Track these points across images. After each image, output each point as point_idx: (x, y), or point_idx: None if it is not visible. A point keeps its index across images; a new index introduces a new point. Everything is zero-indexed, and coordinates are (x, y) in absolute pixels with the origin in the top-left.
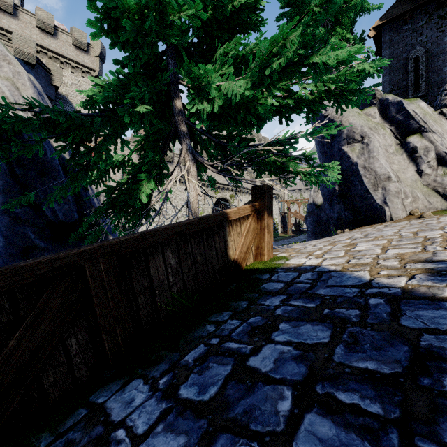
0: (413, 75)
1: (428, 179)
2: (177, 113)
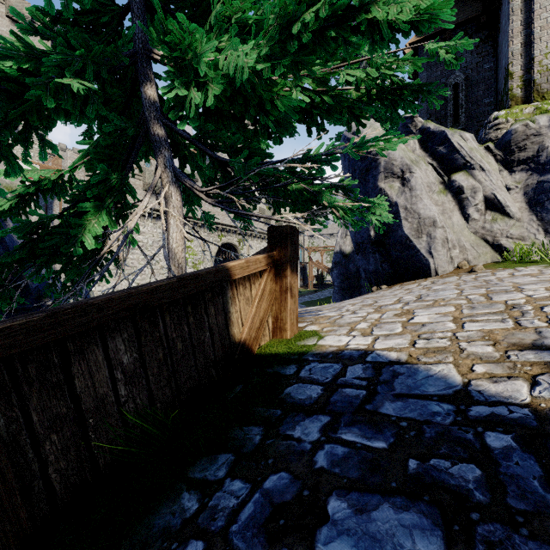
0: (452, 104)
1: (476, 226)
2: (150, 107)
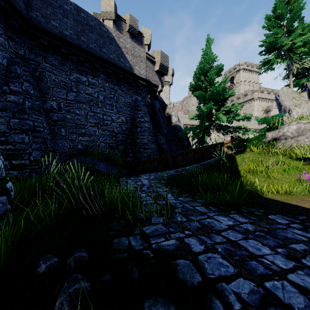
0: None
1: None
2: (213, 121)
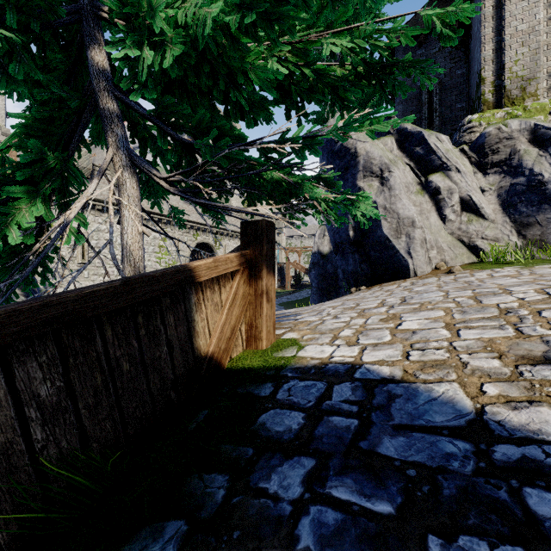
0: (427, 107)
1: (452, 227)
2: (98, 75)
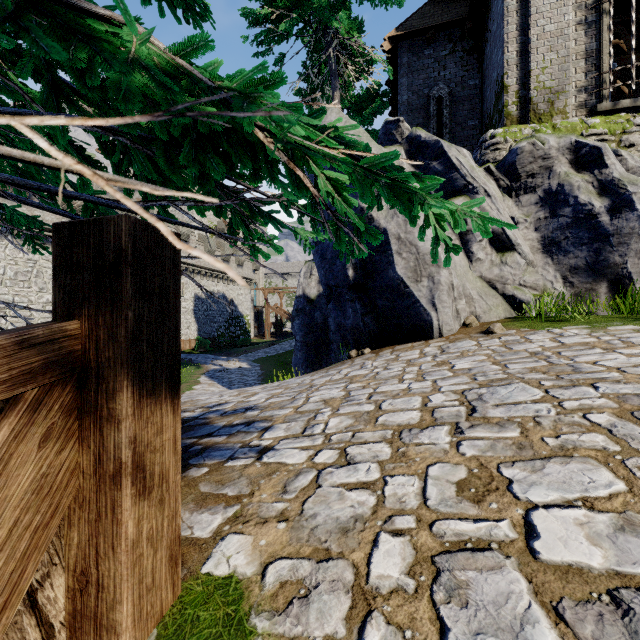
0: (435, 121)
1: (482, 268)
2: None
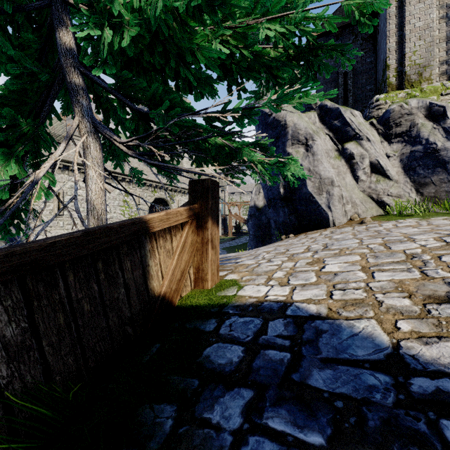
0: (342, 88)
1: (364, 186)
2: (66, 53)
